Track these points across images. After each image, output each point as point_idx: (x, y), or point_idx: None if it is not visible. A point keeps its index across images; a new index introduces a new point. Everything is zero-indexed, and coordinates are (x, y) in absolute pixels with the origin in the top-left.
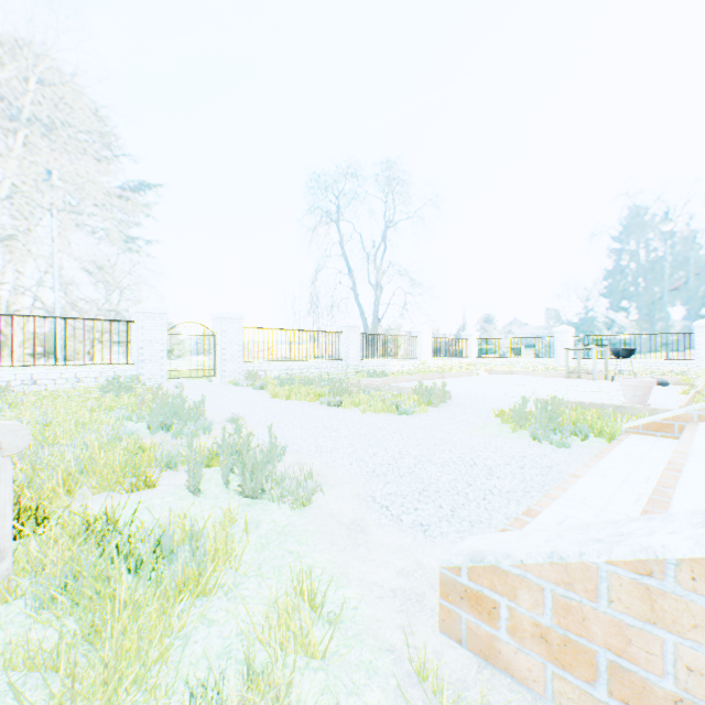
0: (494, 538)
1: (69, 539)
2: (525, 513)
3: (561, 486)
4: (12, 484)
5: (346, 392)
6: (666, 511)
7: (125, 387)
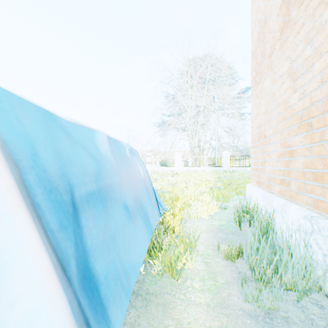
0: None
1: None
2: None
3: None
4: None
5: None
6: None
7: None
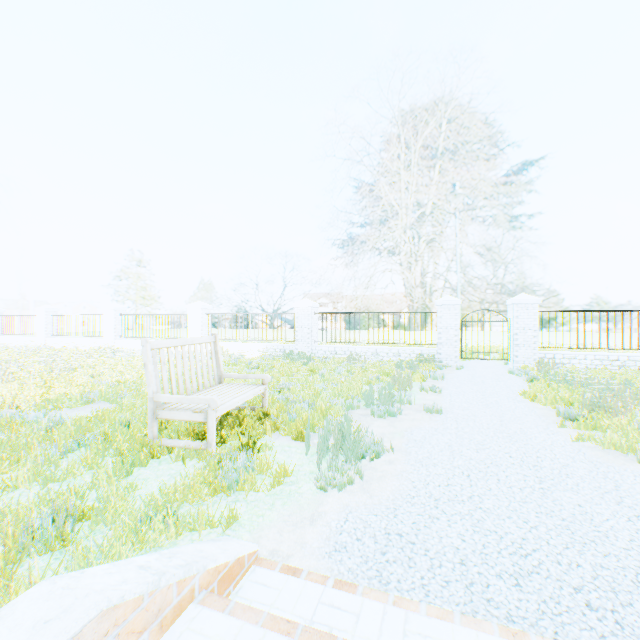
0: (236, 545)
1: (234, 449)
2: (340, 581)
3: (448, 613)
4: (213, 420)
5: (599, 408)
6: (297, 639)
7: (408, 365)
